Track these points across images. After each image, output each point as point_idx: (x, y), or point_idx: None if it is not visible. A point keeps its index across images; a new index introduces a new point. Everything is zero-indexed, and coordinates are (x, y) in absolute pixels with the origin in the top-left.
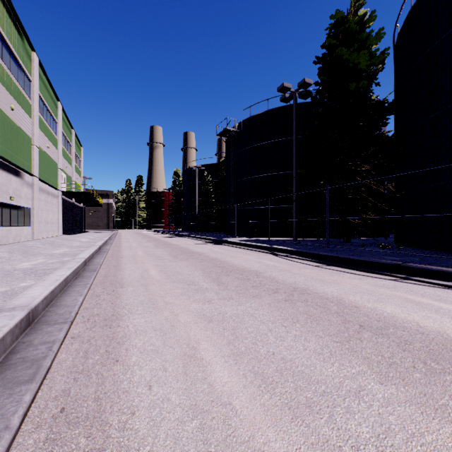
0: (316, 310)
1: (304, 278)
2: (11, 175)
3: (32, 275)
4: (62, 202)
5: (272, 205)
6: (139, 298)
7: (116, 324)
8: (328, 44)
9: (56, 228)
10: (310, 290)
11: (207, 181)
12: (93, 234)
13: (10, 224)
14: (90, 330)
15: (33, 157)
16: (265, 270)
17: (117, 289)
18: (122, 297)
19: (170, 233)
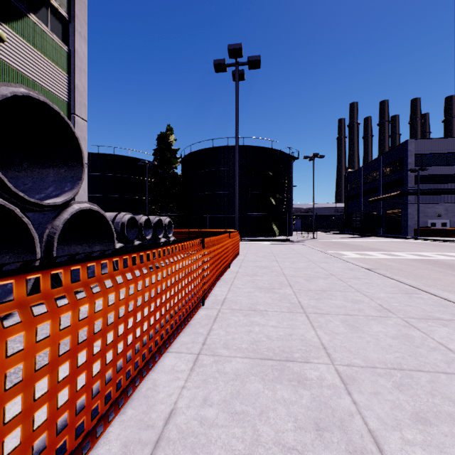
0: None
1: None
2: None
3: None
4: None
5: None
6: None
7: None
8: (161, 146)
9: None
10: None
11: None
12: None
13: None
14: None
15: None
16: None
17: None
18: None
19: None
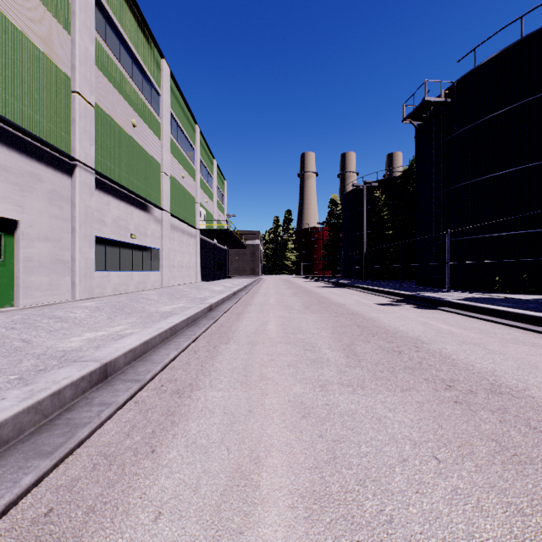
0: None
1: None
2: (132, 207)
3: (21, 382)
4: (201, 243)
5: (535, 227)
6: None
7: None
8: None
9: (193, 273)
10: None
11: (380, 204)
12: (234, 281)
13: (131, 269)
14: None
15: (162, 187)
16: None
17: None
18: None
19: (326, 281)
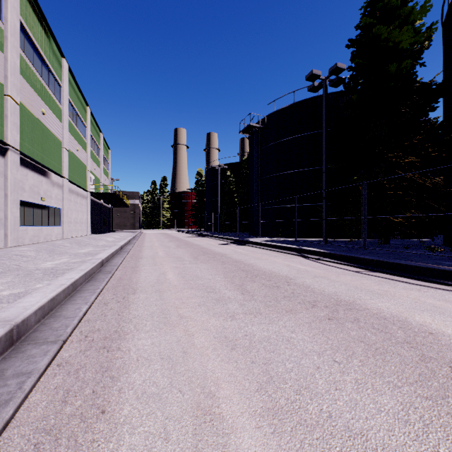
0: (375, 336)
1: (345, 287)
2: (42, 177)
3: (50, 275)
4: (91, 203)
5: (299, 203)
6: (150, 308)
7: (116, 346)
8: (363, 23)
9: (85, 228)
10: (358, 305)
11: (230, 180)
12: (119, 234)
13: (41, 224)
14: (82, 354)
15: (63, 160)
16: (297, 276)
17: (128, 295)
18: (131, 307)
19: (193, 233)
